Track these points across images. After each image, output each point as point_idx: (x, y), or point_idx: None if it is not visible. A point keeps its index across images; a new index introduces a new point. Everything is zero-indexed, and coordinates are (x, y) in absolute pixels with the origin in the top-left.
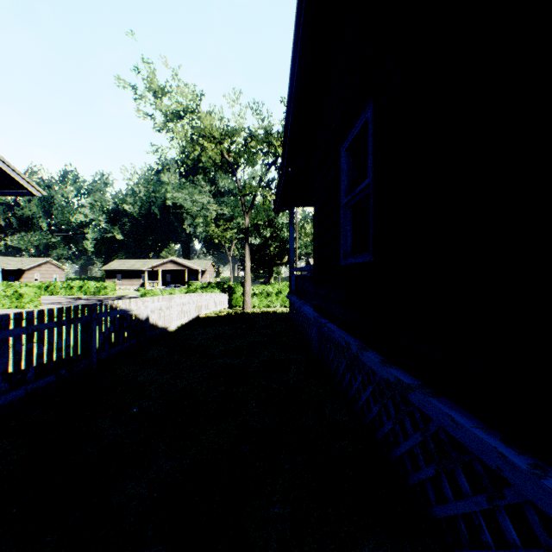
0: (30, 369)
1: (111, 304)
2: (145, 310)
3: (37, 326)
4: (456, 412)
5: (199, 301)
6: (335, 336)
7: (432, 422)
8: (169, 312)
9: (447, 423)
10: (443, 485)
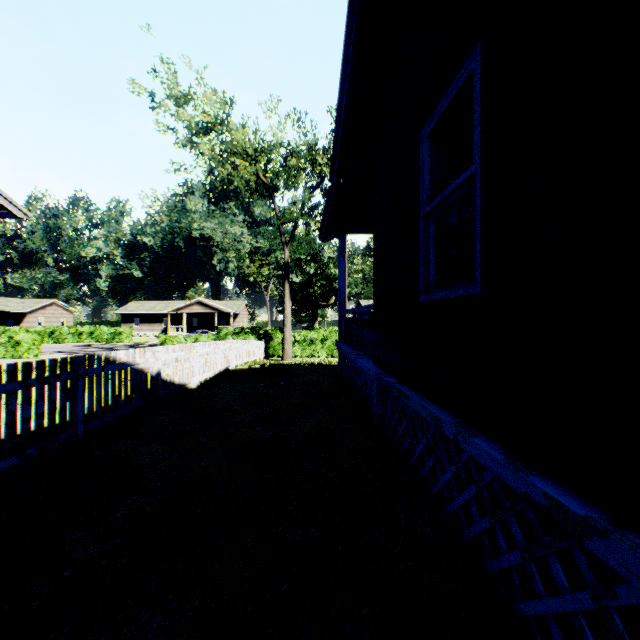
0: None
1: (107, 356)
2: (155, 363)
3: None
4: None
5: (228, 350)
6: (413, 405)
7: (625, 586)
8: (189, 365)
9: None
10: None
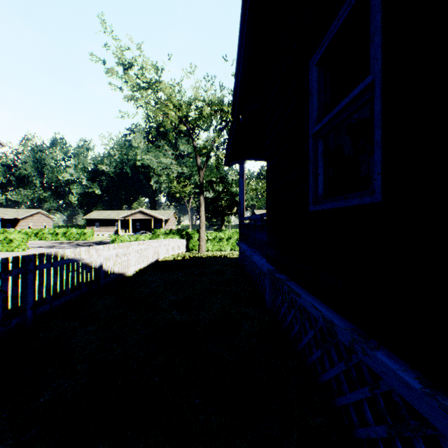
0: None
1: (55, 254)
2: (98, 258)
3: None
4: None
5: (158, 246)
6: (303, 303)
7: None
8: (126, 258)
9: None
10: None
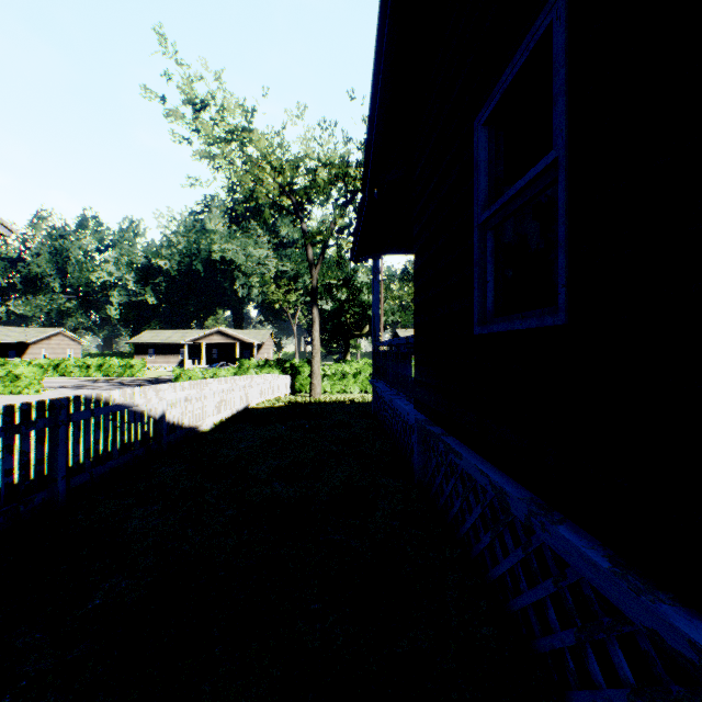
0: None
1: (97, 398)
2: (159, 404)
3: None
4: None
5: (248, 386)
6: (465, 466)
7: None
8: (201, 404)
9: None
10: None
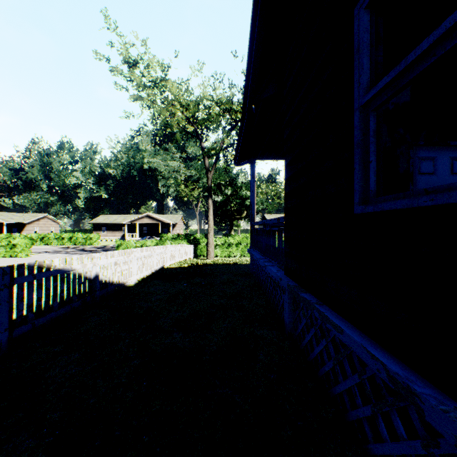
0: None
1: (39, 265)
2: (94, 268)
3: None
4: None
5: (163, 253)
6: (347, 342)
7: None
8: (127, 267)
9: None
10: None
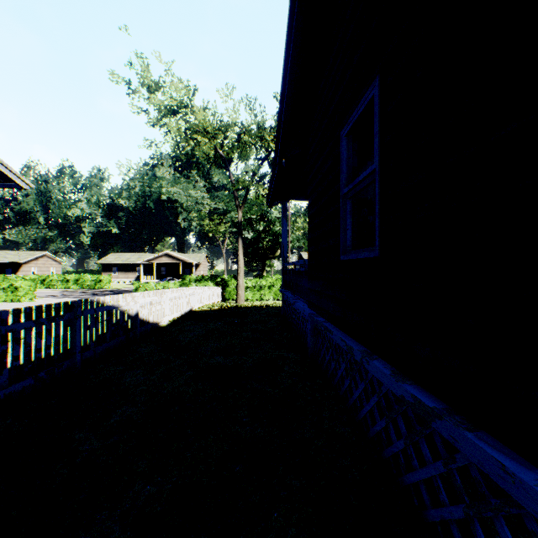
0: (3, 373)
1: (98, 301)
2: (134, 306)
3: (11, 326)
4: (507, 457)
5: (192, 295)
6: (334, 338)
7: (460, 453)
8: (160, 307)
9: (495, 472)
10: (476, 533)
